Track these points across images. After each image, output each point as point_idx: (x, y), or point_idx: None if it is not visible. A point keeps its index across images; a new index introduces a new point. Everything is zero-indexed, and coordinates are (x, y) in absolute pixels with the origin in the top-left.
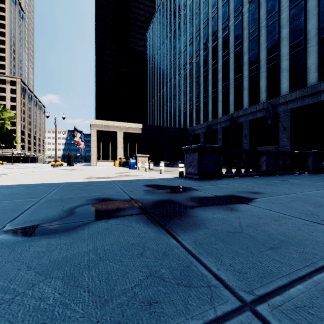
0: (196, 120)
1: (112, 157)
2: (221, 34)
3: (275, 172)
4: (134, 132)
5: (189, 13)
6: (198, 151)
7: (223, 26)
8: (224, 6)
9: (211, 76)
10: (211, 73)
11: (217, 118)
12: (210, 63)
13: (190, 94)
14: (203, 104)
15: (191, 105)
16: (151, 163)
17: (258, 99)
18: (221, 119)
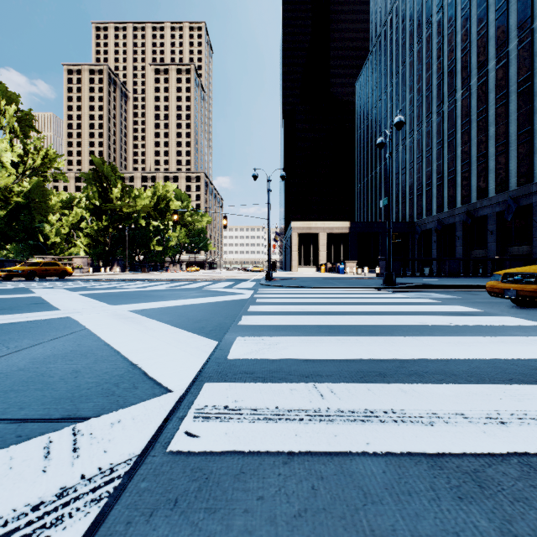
0: (426, 210)
1: (313, 262)
2: (460, 95)
3: (459, 275)
4: (340, 232)
5: (416, 62)
6: (385, 260)
7: (462, 85)
8: (463, 59)
9: (447, 150)
10: (447, 147)
11: (455, 209)
12: (446, 132)
13: (418, 174)
14: (436, 188)
15: (420, 189)
16: (359, 268)
17: (506, 185)
18: (460, 210)
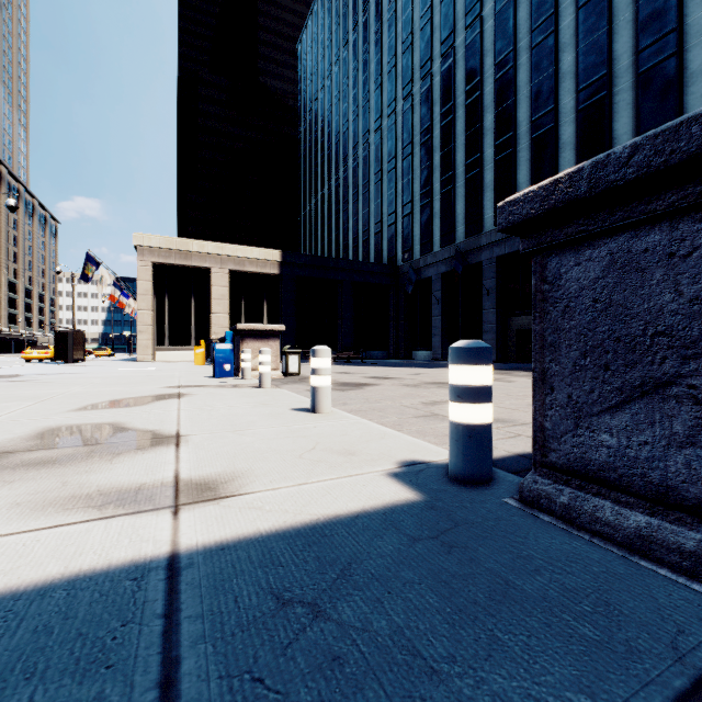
0: (421, 244)
1: (198, 337)
2: (492, 6)
3: None
4: (260, 271)
5: None
6: None
7: None
8: None
9: (463, 123)
10: (465, 116)
11: (482, 234)
12: (461, 89)
13: (405, 177)
14: (442, 199)
15: (409, 205)
16: (293, 354)
17: None
18: (494, 235)
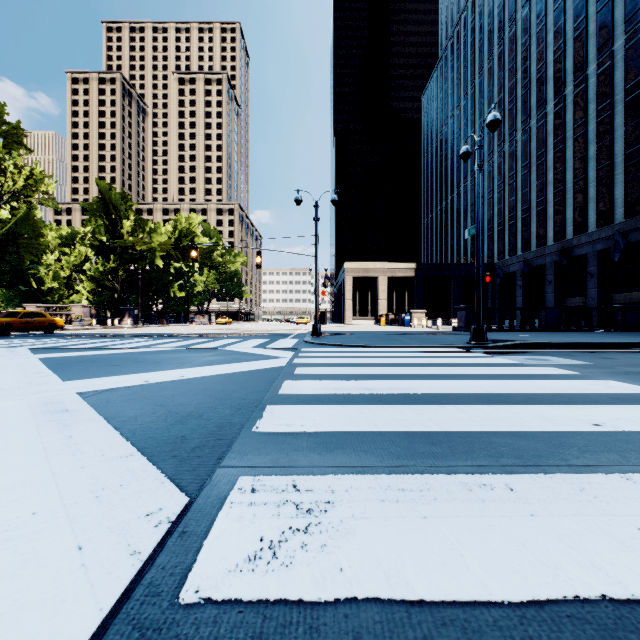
0: (509, 249)
1: (371, 312)
2: (552, 107)
3: (558, 329)
4: (404, 275)
5: (497, 69)
6: (465, 310)
7: (555, 95)
8: (556, 63)
9: (535, 176)
10: (535, 172)
11: (545, 247)
12: (534, 154)
13: (498, 205)
14: (522, 222)
15: (501, 224)
16: (429, 320)
17: (611, 218)
18: (552, 248)
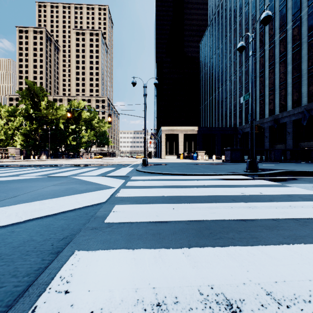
0: (245, 120)
1: (175, 152)
2: (267, 47)
3: (280, 161)
4: (192, 133)
5: (238, 28)
6: (230, 150)
7: (269, 40)
8: (270, 24)
9: (258, 82)
10: (259, 80)
11: (264, 119)
12: (258, 71)
13: (239, 97)
14: None
15: (241, 107)
16: (206, 156)
17: (300, 103)
18: (268, 119)
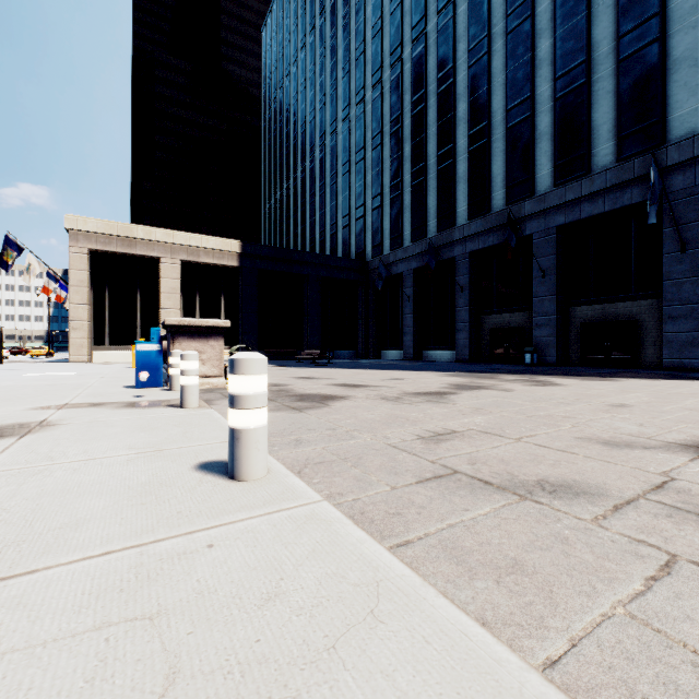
0: (391, 238)
1: (144, 335)
2: None
3: None
4: (217, 263)
5: None
6: None
7: None
8: None
9: (435, 112)
10: (437, 105)
11: (455, 228)
12: (433, 76)
13: (374, 169)
14: (413, 191)
15: (378, 198)
16: None
17: (587, 162)
18: (468, 229)
